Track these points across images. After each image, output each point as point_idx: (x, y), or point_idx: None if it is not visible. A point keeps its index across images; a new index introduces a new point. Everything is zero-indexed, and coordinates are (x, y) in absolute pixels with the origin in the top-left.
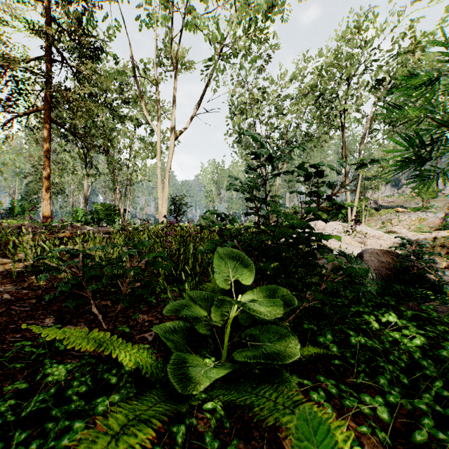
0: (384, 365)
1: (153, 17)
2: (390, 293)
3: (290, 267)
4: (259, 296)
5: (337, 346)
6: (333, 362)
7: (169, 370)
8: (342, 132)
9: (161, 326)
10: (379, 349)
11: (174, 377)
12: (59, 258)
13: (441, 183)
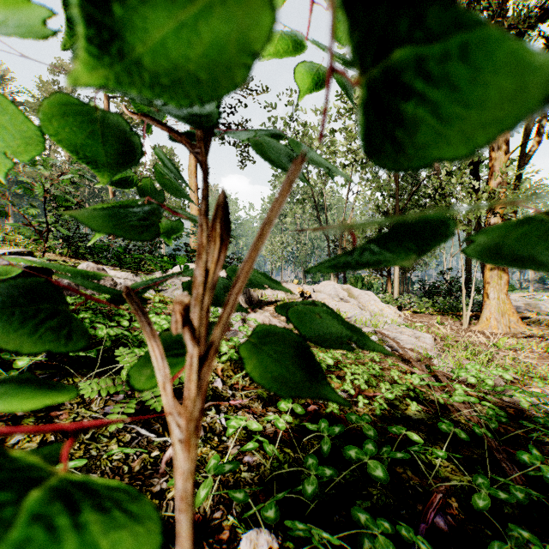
0: None
1: None
2: None
3: None
4: None
5: None
6: None
7: None
8: None
9: None
10: None
11: None
12: None
13: None
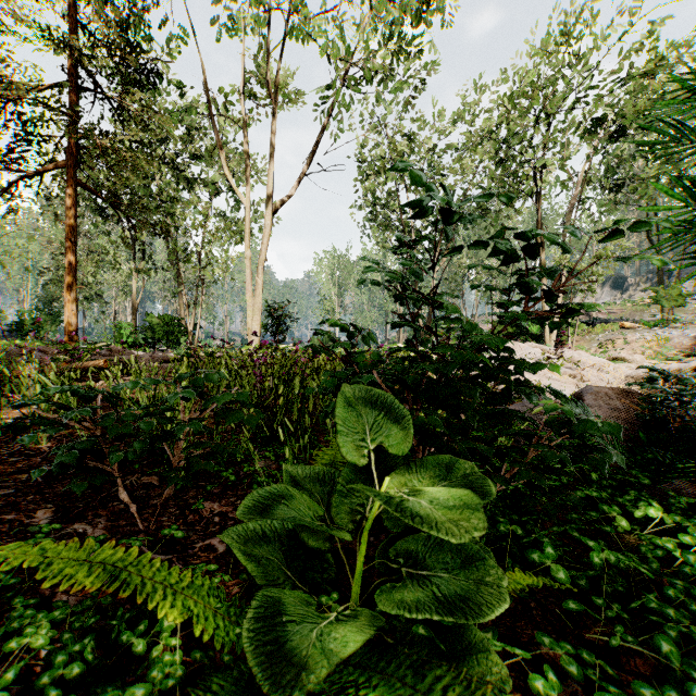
0: (665, 613)
1: (239, 22)
2: (640, 464)
3: (473, 421)
4: (421, 477)
5: (558, 564)
6: (566, 605)
7: (246, 633)
8: (535, 202)
9: (240, 529)
10: (645, 576)
11: (256, 650)
12: (61, 403)
13: (690, 283)
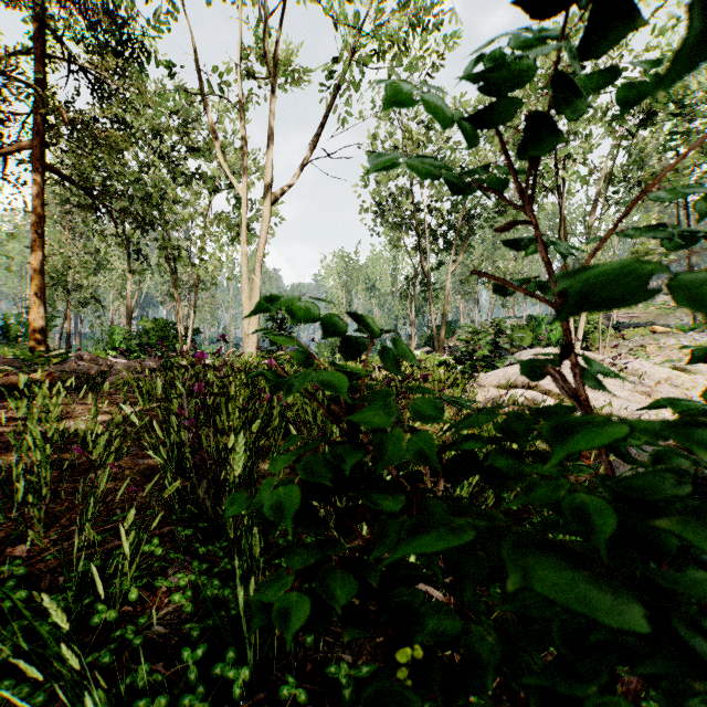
0: None
1: None
2: None
3: None
4: None
5: None
6: None
7: None
8: (559, 196)
9: None
10: None
11: None
12: None
13: None
